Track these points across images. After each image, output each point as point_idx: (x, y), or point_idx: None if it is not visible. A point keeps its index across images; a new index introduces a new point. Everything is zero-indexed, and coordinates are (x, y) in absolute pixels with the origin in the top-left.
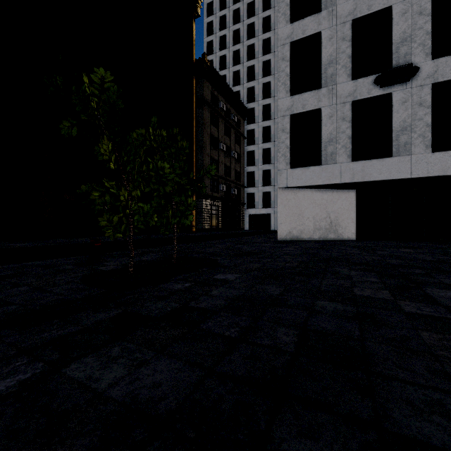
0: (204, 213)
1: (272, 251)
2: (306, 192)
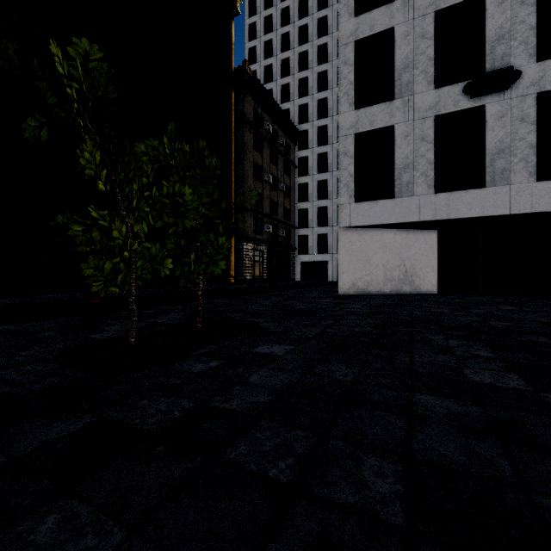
0: (245, 260)
1: (333, 309)
2: (375, 233)
